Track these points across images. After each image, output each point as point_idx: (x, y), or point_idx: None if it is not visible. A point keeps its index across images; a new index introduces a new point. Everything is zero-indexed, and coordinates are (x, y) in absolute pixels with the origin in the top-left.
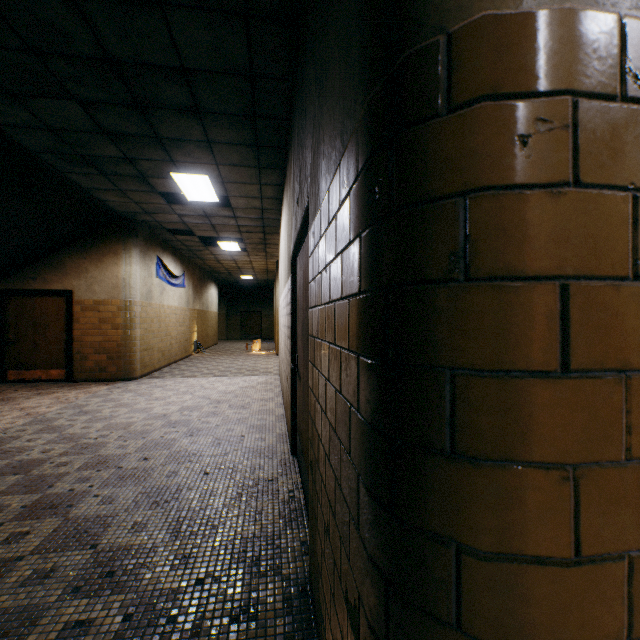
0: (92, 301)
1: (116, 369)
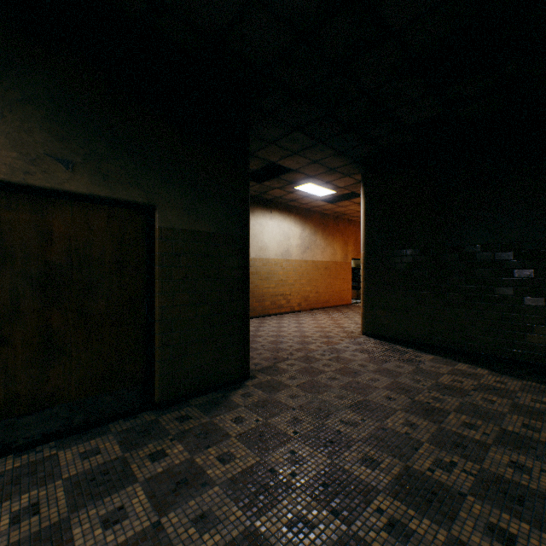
0: None
1: None
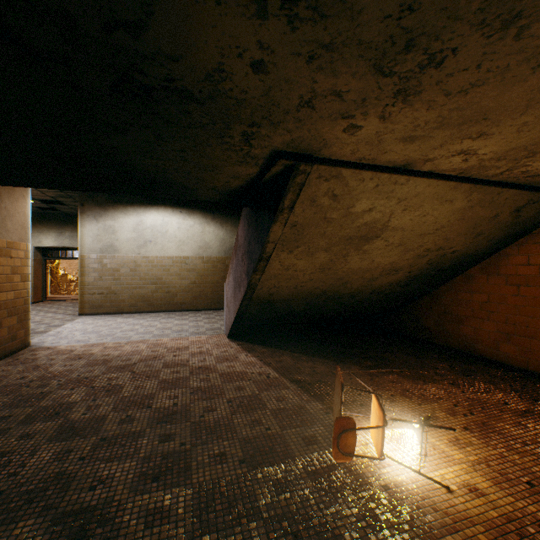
0: (6, 242)
1: (24, 333)
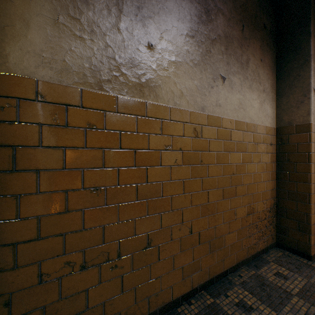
0: None
1: None
